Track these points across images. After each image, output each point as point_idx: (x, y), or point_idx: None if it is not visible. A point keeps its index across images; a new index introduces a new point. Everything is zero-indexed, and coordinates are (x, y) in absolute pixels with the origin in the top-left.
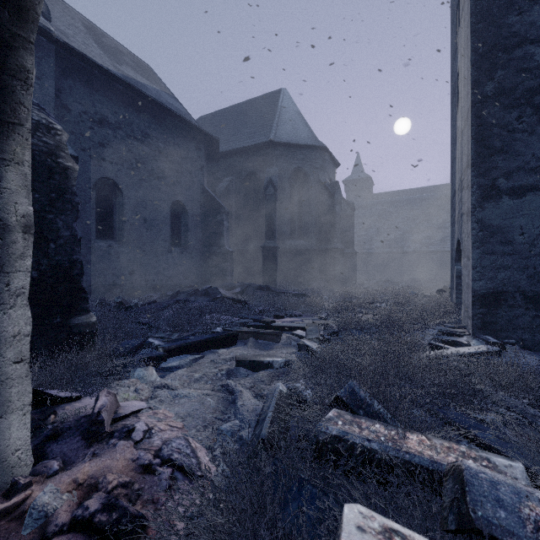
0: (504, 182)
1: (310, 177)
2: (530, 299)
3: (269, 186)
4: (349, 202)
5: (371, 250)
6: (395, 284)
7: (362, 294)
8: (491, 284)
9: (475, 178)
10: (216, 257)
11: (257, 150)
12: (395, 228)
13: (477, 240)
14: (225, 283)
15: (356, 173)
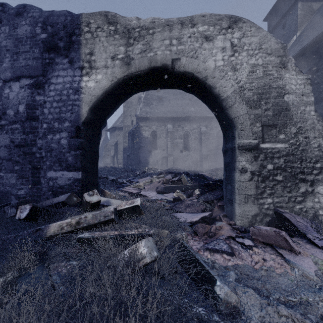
0: None
1: None
2: None
3: None
4: None
5: None
6: None
7: None
8: None
9: None
10: None
11: None
12: None
13: None
14: None
15: None
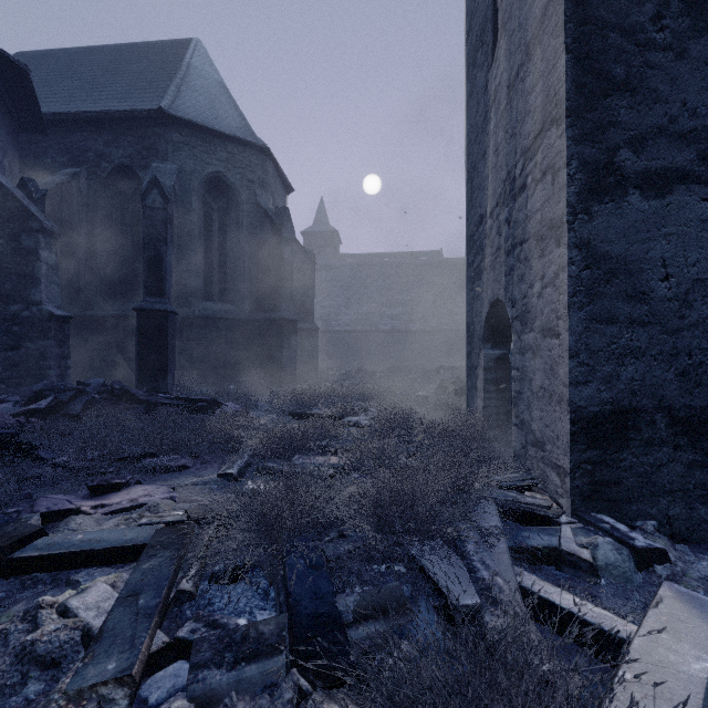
0: (631, 158)
1: (240, 194)
2: (683, 424)
3: (153, 192)
4: (308, 251)
5: (339, 326)
6: (371, 375)
7: (326, 397)
8: (609, 393)
9: (575, 143)
10: (18, 328)
11: (135, 125)
12: (368, 298)
13: (581, 290)
14: (34, 386)
15: (319, 224)
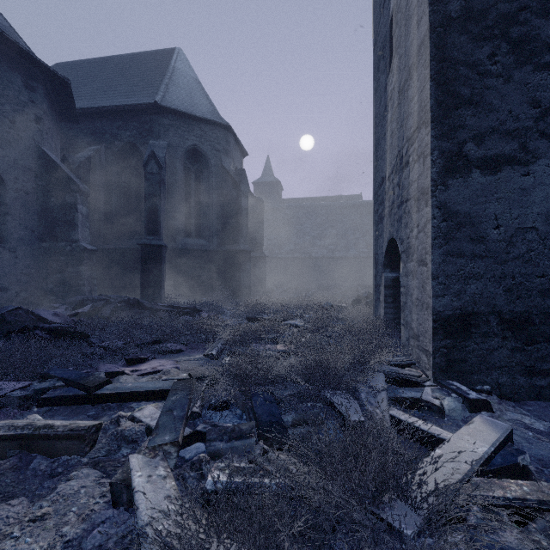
0: (473, 149)
1: (210, 160)
2: (508, 323)
3: (151, 162)
4: (258, 199)
5: (281, 254)
6: (305, 291)
7: (272, 307)
8: (458, 302)
9: (436, 140)
10: (64, 258)
11: (138, 114)
12: (303, 233)
13: (440, 235)
14: (75, 298)
15: (266, 176)
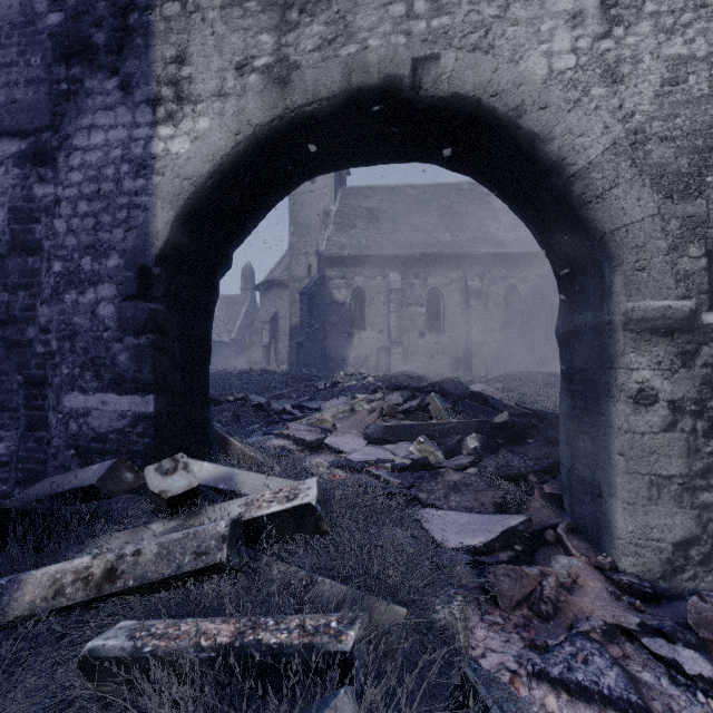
0: None
1: None
2: None
3: None
4: None
5: None
6: None
7: None
8: None
9: None
10: None
11: None
12: None
13: None
14: None
15: None
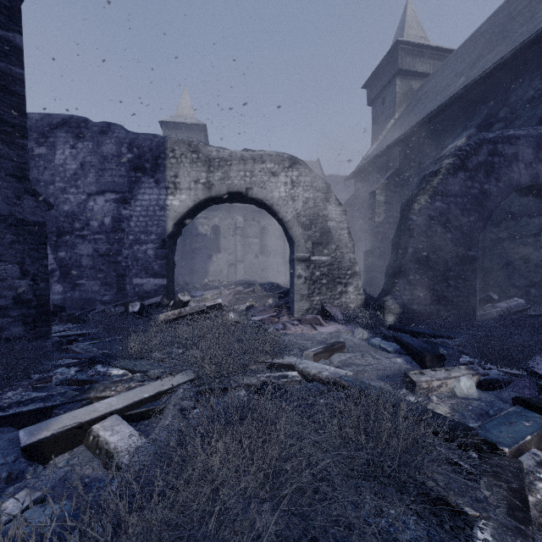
0: None
1: None
2: None
3: None
4: None
5: None
6: None
7: None
8: None
9: None
10: None
11: None
12: None
13: None
14: None
15: None
